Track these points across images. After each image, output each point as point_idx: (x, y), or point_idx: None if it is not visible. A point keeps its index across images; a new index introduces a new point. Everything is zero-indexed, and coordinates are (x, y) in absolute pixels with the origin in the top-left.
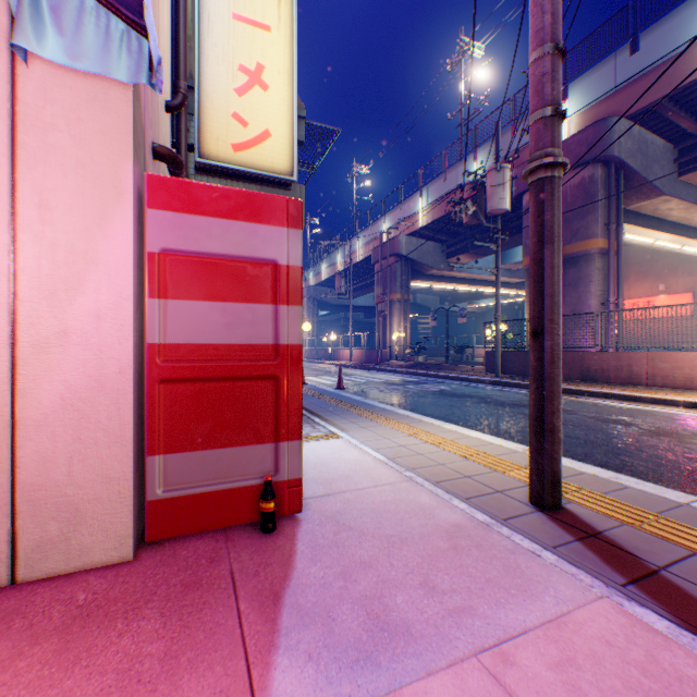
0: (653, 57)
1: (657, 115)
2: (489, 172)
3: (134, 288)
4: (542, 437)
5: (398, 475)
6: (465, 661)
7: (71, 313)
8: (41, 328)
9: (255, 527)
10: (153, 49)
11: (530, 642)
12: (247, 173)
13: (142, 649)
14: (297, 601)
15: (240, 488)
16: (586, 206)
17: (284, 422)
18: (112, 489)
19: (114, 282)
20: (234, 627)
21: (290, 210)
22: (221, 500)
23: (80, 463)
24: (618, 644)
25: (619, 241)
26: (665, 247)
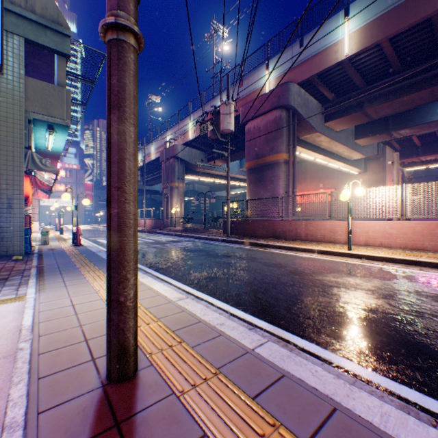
0: (310, 51)
1: (313, 86)
2: (222, 105)
3: None
4: (111, 307)
5: (7, 349)
6: None
7: None
8: None
9: None
10: None
11: None
12: None
13: None
14: None
15: None
16: (278, 133)
17: None
18: None
19: None
20: None
21: None
22: None
23: None
24: None
25: (294, 156)
26: (321, 163)
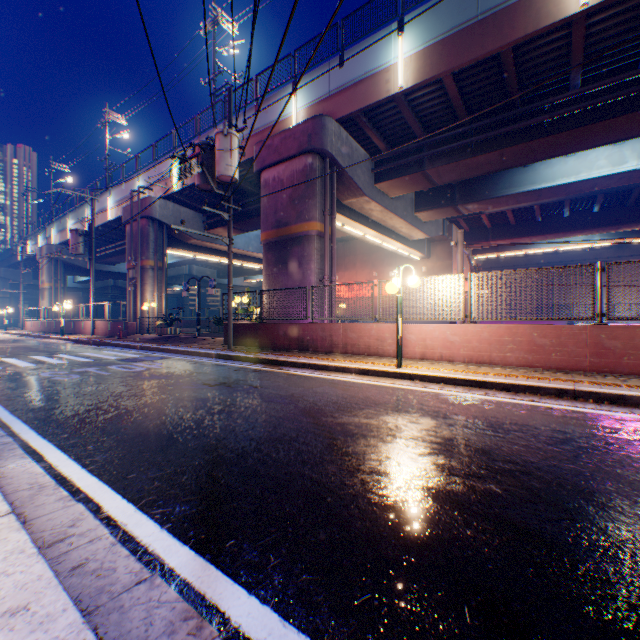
0: (354, 74)
1: (359, 128)
2: (218, 135)
3: None
4: None
5: None
6: None
7: None
8: None
9: None
10: None
11: None
12: None
13: None
14: None
15: None
16: (309, 191)
17: None
18: None
19: None
20: None
21: None
22: None
23: None
24: None
25: (333, 227)
26: (374, 242)
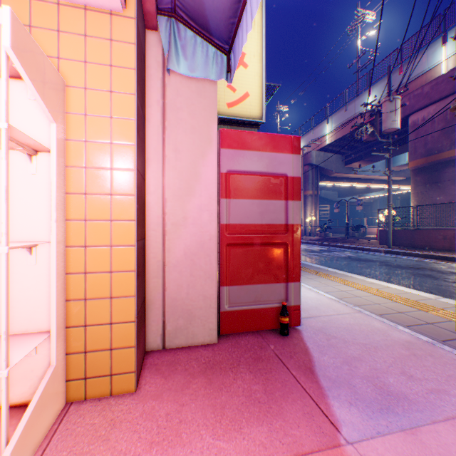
0: None
1: None
2: (383, 103)
3: (216, 193)
4: None
5: (349, 308)
6: (455, 419)
7: (188, 207)
8: (175, 215)
9: (275, 332)
10: (237, 61)
11: None
12: (235, 120)
13: (250, 387)
14: (325, 374)
15: (266, 308)
16: None
17: (290, 270)
18: (206, 303)
19: (207, 190)
20: (295, 383)
21: (293, 143)
22: (257, 314)
23: (192, 288)
24: None
25: None
26: None
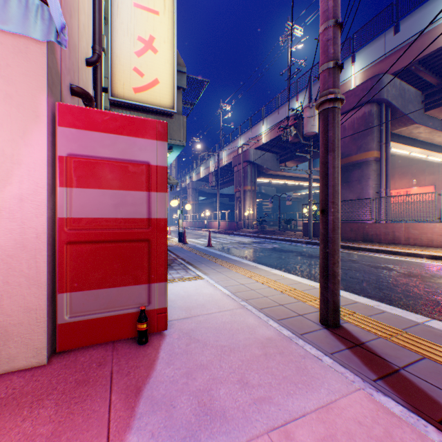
0: (409, 35)
1: (411, 73)
2: (305, 108)
3: (47, 180)
4: (327, 279)
5: (236, 304)
6: (259, 437)
7: (1, 196)
8: None
9: (134, 340)
10: (54, 16)
11: (307, 422)
12: (143, 107)
13: (36, 430)
14: (152, 394)
15: (123, 314)
16: (366, 130)
17: (155, 270)
18: (31, 316)
19: (33, 176)
20: (104, 413)
21: (158, 129)
22: (110, 322)
23: (8, 299)
24: (366, 423)
25: (387, 152)
26: (417, 157)
